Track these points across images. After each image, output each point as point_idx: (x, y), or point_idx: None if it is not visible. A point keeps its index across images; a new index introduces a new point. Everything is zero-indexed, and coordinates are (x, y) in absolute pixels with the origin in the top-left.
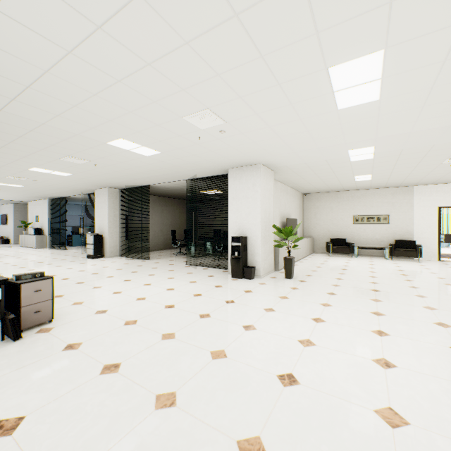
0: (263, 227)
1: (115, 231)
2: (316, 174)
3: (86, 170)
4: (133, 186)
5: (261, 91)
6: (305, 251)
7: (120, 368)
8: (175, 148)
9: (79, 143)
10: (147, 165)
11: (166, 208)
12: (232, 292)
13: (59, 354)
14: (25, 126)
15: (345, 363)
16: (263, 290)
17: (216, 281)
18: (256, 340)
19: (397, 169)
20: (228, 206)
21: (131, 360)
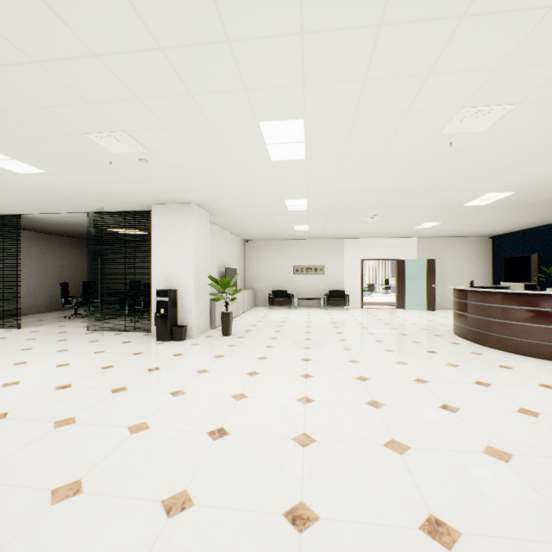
0: (197, 278)
1: None
2: (256, 220)
3: None
4: None
5: (192, 127)
6: (246, 305)
7: None
8: (71, 169)
9: None
10: (19, 186)
11: (51, 251)
12: (158, 358)
13: None
14: None
15: (274, 407)
16: (196, 351)
17: (135, 347)
18: (186, 404)
19: (329, 222)
20: (152, 252)
21: (4, 462)
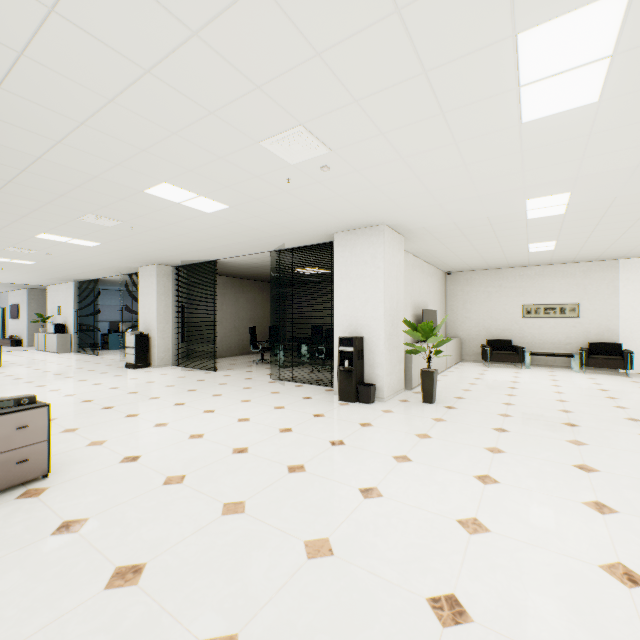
0: (387, 323)
1: (167, 328)
2: (468, 241)
3: (120, 238)
4: (193, 262)
5: (393, 87)
6: (449, 359)
7: (142, 575)
8: (250, 199)
9: (102, 192)
10: (210, 228)
11: (243, 295)
12: (341, 426)
13: (44, 543)
14: (11, 163)
15: (551, 574)
16: (389, 423)
17: (315, 406)
18: (384, 519)
19: (599, 232)
20: (334, 291)
21: (164, 558)
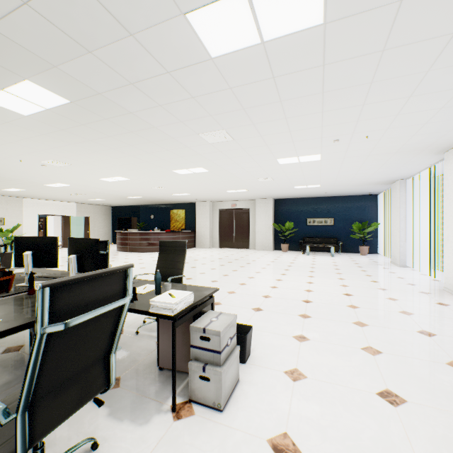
0: None
1: None
2: None
3: None
4: None
5: (99, 171)
6: None
7: None
8: None
9: None
10: None
11: None
12: None
13: None
14: None
15: None
16: None
17: None
18: None
19: (48, 191)
20: None
21: None
